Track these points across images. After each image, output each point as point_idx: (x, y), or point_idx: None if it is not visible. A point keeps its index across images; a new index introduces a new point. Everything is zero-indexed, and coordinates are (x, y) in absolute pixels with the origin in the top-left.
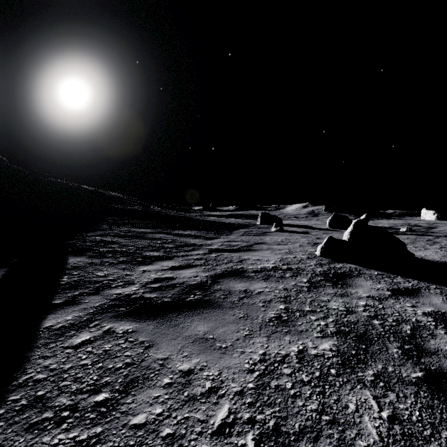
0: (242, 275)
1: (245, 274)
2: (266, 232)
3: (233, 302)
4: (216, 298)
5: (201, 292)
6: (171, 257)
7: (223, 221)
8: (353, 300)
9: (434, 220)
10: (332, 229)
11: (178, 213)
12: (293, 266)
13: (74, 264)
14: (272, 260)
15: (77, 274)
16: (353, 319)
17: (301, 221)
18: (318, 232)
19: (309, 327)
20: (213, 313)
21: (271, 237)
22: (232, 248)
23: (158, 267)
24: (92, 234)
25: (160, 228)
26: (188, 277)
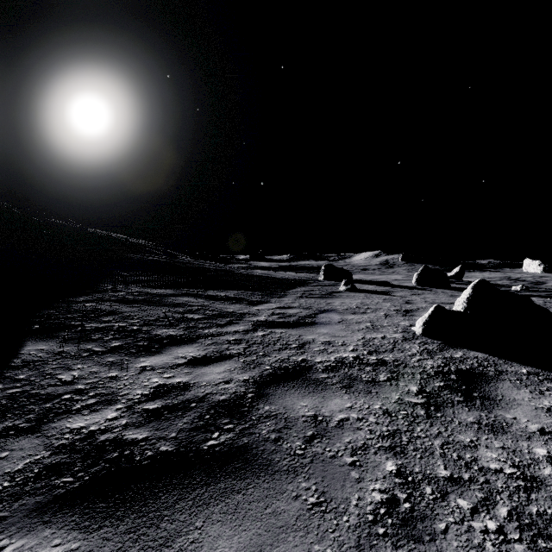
0: (307, 378)
1: (311, 374)
2: (333, 293)
3: (294, 451)
4: (260, 441)
5: (233, 425)
6: (194, 338)
7: (274, 276)
8: (519, 443)
9: (540, 272)
10: (421, 287)
11: (215, 265)
12: (386, 356)
13: (29, 356)
14: (351, 344)
15: (23, 378)
16: (550, 508)
17: (376, 276)
18: (404, 292)
19: (467, 544)
20: (253, 490)
21: (341, 300)
22: (287, 321)
23: (168, 359)
24: (84, 298)
25: (187, 288)
26: (214, 384)
